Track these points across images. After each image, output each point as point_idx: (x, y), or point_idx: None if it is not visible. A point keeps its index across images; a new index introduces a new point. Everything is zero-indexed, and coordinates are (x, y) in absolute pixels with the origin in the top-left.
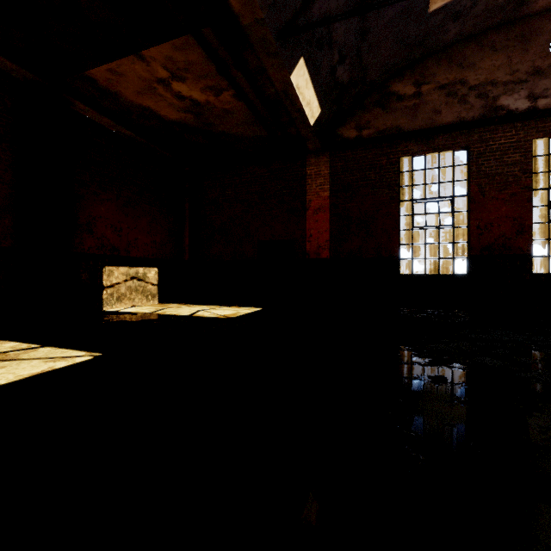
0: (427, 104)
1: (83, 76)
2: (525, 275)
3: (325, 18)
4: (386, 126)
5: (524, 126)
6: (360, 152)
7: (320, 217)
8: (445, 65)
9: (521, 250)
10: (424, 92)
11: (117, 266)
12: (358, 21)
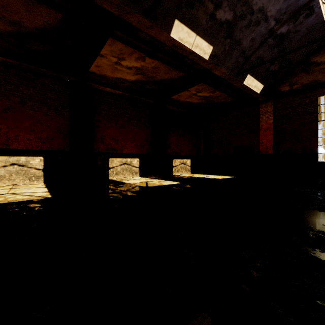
0: None
1: (169, 98)
2: None
3: (258, 57)
4: (308, 81)
5: None
6: (291, 98)
7: (267, 133)
8: None
9: None
10: None
11: (177, 159)
12: (278, 48)
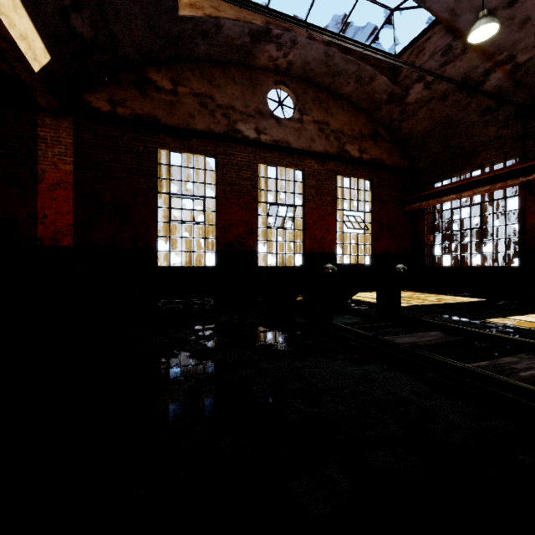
0: (183, 105)
1: None
2: (254, 267)
3: None
4: (143, 111)
5: (253, 152)
6: (114, 130)
7: (60, 194)
8: (198, 76)
9: (251, 248)
10: (181, 93)
11: None
12: None
